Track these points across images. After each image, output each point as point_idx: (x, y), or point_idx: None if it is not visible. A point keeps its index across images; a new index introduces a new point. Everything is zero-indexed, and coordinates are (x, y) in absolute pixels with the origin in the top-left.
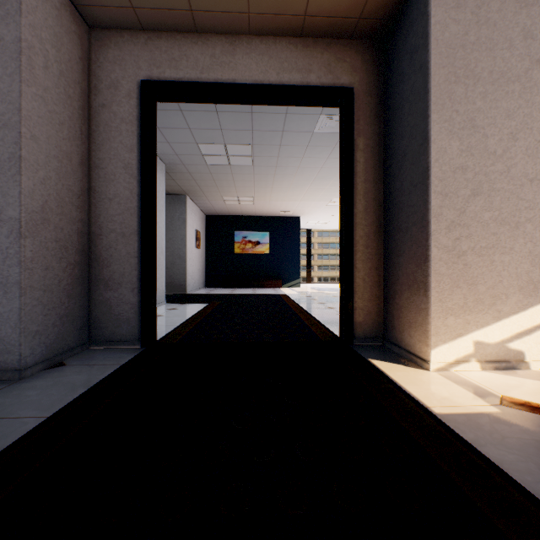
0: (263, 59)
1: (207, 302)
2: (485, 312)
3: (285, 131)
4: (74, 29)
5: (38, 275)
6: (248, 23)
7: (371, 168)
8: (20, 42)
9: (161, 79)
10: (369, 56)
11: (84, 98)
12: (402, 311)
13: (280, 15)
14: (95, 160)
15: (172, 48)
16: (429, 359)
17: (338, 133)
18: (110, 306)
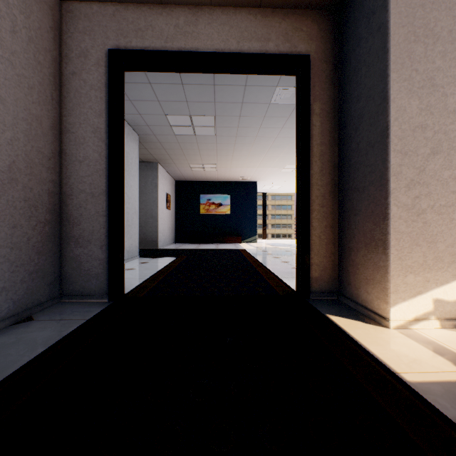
0: (224, 29)
1: (175, 256)
2: (445, 270)
3: (244, 102)
4: None
5: (4, 233)
6: None
7: (327, 131)
8: None
9: (128, 48)
10: (325, 25)
11: (55, 66)
12: (358, 268)
13: None
14: (66, 125)
15: (138, 19)
16: (389, 316)
17: (292, 104)
18: (80, 262)
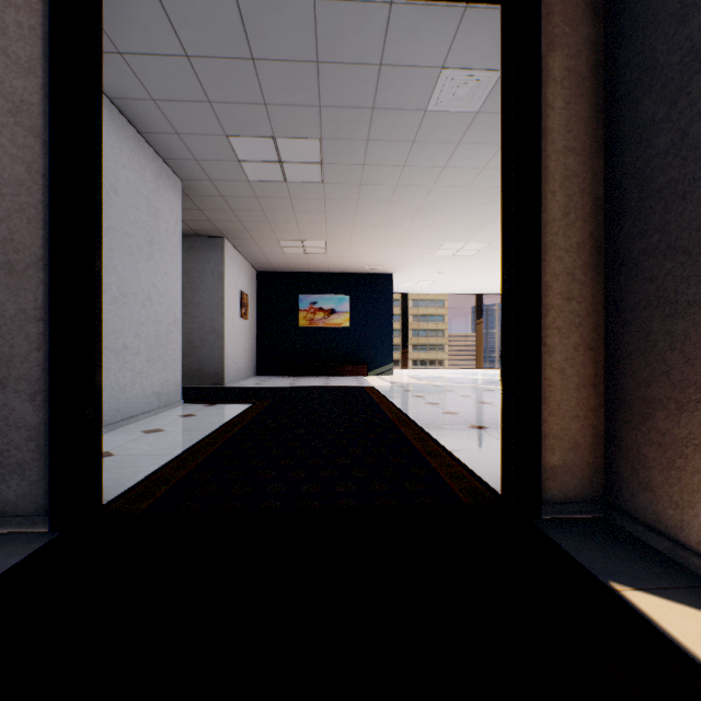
0: None
1: (250, 402)
2: None
3: (377, 108)
4: None
5: None
6: None
7: (578, 121)
8: None
9: None
10: None
11: None
12: (683, 454)
13: None
14: None
15: None
16: None
17: (469, 114)
18: None
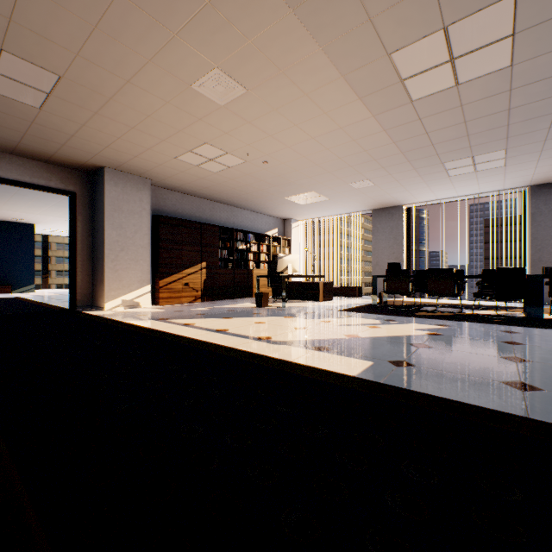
0: (21, 168)
1: None
2: (126, 290)
3: None
4: None
5: None
6: (12, 152)
7: (86, 230)
8: None
9: None
10: (85, 179)
11: None
12: (98, 292)
13: (34, 156)
14: None
15: None
16: (105, 307)
17: None
18: None
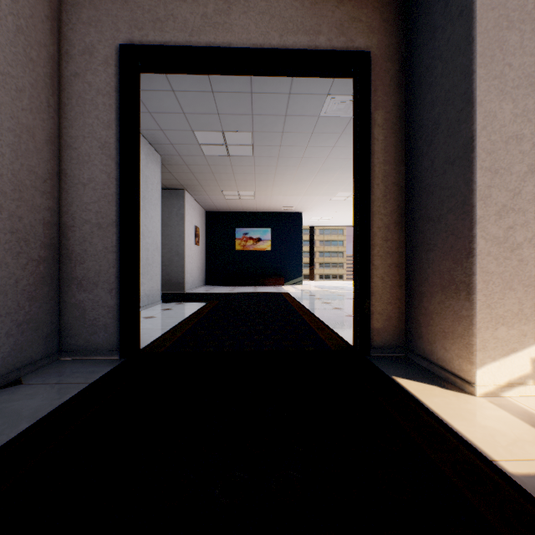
0: (264, 19)
1: (205, 301)
2: None
3: (288, 115)
4: None
5: None
6: None
7: (391, 147)
8: None
9: (144, 43)
10: (389, 14)
11: (53, 65)
12: (432, 318)
13: None
14: (67, 139)
15: (157, 7)
16: (475, 380)
17: (347, 117)
18: (83, 310)
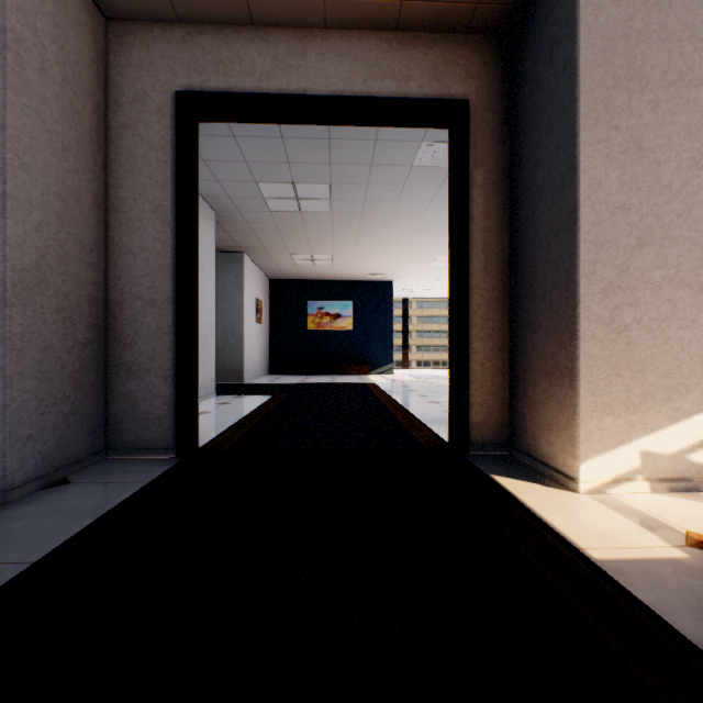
0: (344, 61)
1: (271, 394)
2: (656, 410)
3: (374, 164)
4: (84, 20)
5: (31, 358)
6: (323, 11)
7: (493, 211)
8: (4, 33)
9: (204, 90)
10: (491, 56)
11: (99, 115)
12: (536, 409)
13: None
14: (115, 201)
15: (219, 47)
16: (578, 476)
17: (446, 167)
18: (134, 401)
